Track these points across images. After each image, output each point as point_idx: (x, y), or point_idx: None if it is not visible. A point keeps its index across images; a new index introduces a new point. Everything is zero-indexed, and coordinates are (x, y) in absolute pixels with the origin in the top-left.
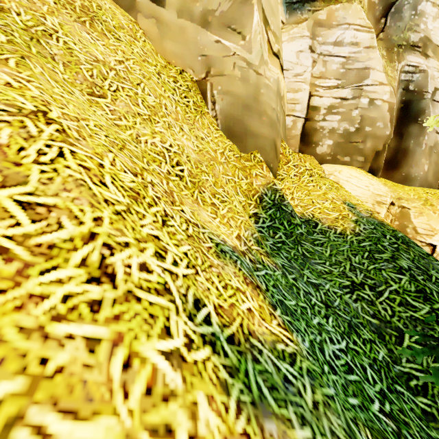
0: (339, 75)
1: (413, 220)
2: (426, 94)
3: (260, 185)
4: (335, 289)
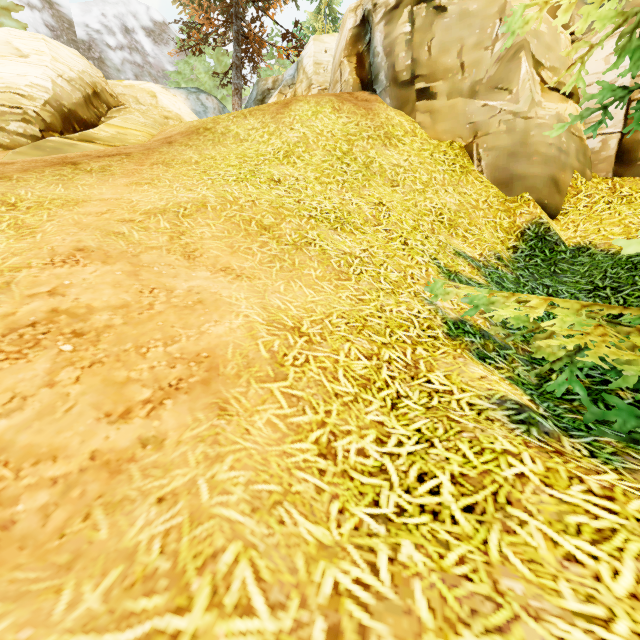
0: None
1: None
2: None
3: (524, 222)
4: (570, 290)
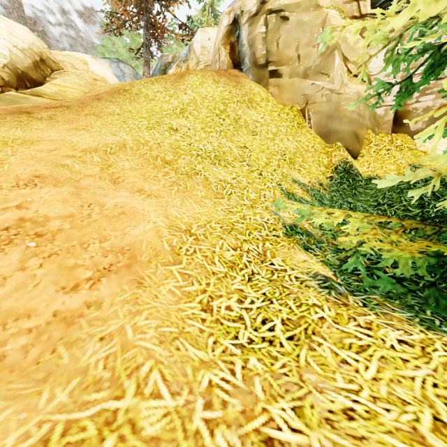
0: None
1: None
2: None
3: (337, 161)
4: (363, 205)
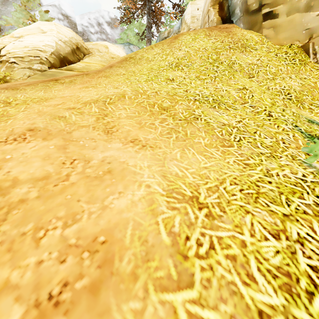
0: None
1: None
2: None
3: None
4: None
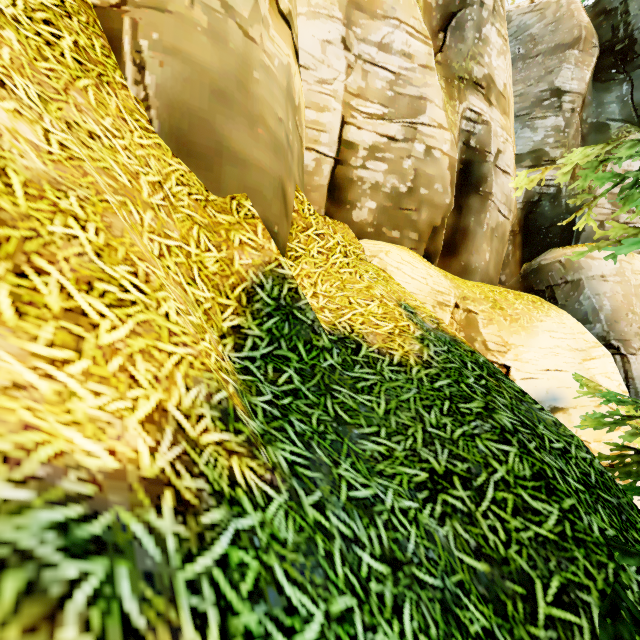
0: (386, 100)
1: (482, 330)
2: (489, 155)
3: (251, 265)
4: (405, 501)
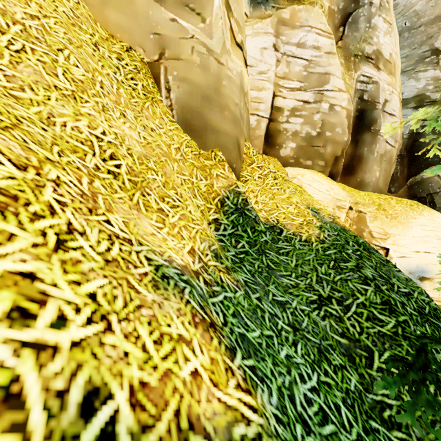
0: (302, 78)
1: (369, 224)
2: (378, 104)
3: (222, 187)
4: (303, 306)
